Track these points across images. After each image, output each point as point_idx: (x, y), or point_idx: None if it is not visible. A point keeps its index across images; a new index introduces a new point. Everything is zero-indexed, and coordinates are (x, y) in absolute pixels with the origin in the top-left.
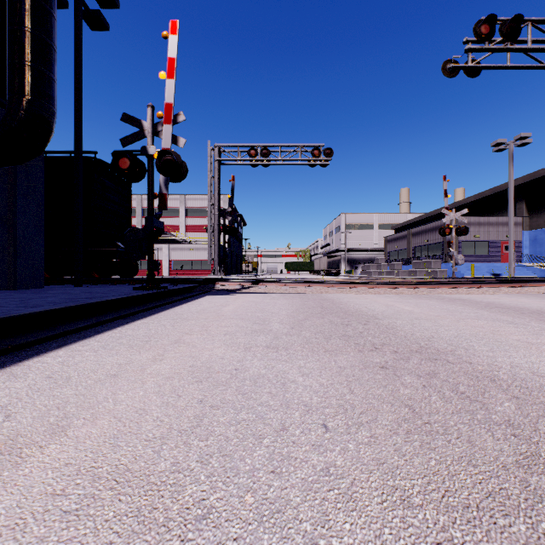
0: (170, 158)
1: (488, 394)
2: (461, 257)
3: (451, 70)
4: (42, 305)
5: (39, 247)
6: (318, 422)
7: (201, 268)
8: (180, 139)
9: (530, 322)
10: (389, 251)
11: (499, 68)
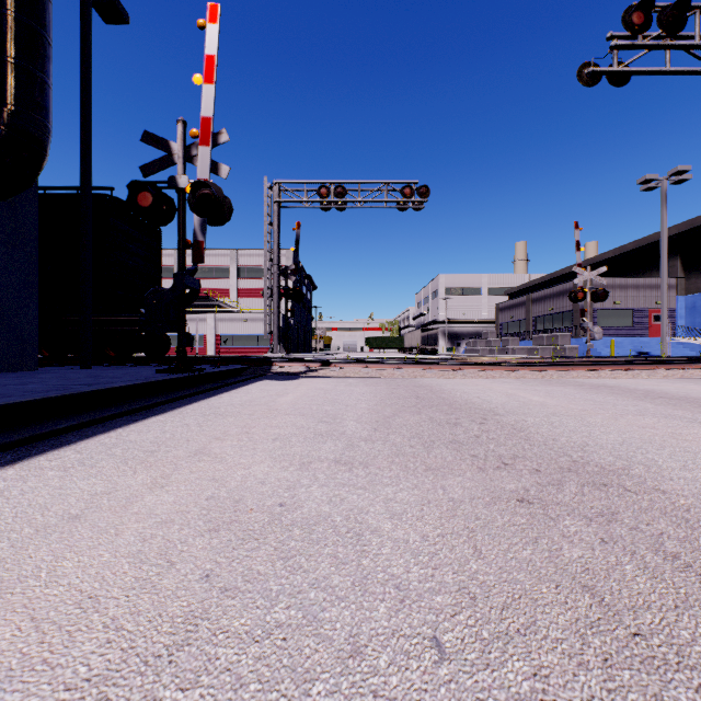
0: (208, 192)
1: None
2: (598, 330)
3: (590, 76)
4: (11, 395)
5: (31, 314)
6: (424, 633)
7: (257, 345)
8: (222, 166)
9: None
10: (502, 323)
11: (655, 73)
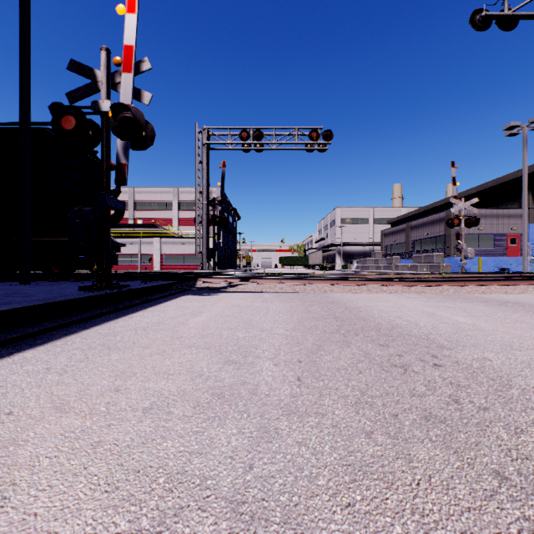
0: (129, 116)
1: None
2: (471, 250)
3: (482, 21)
4: None
5: None
6: None
7: (193, 263)
8: (144, 93)
9: None
10: (386, 245)
11: None
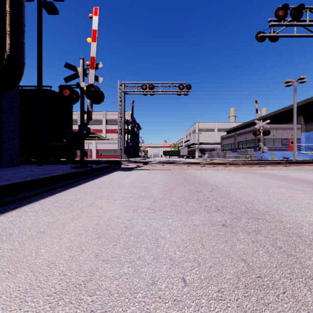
0: (93, 89)
1: (298, 249)
2: (265, 148)
3: (261, 37)
4: (10, 179)
5: (16, 142)
6: (179, 276)
7: (115, 154)
8: (99, 78)
9: (312, 190)
10: (223, 144)
11: (289, 36)
